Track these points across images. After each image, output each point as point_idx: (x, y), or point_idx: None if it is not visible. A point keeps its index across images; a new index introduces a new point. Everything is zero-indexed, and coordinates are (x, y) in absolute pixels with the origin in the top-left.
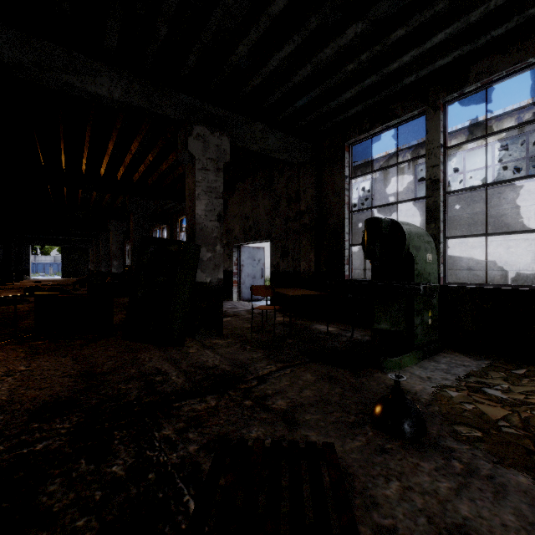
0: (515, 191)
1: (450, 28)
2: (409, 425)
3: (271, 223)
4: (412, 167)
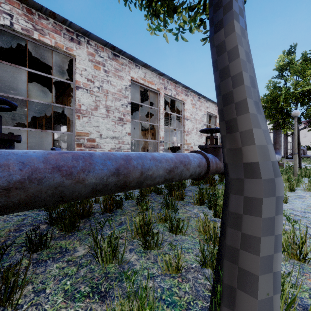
0: None
1: None
2: None
3: None
4: None
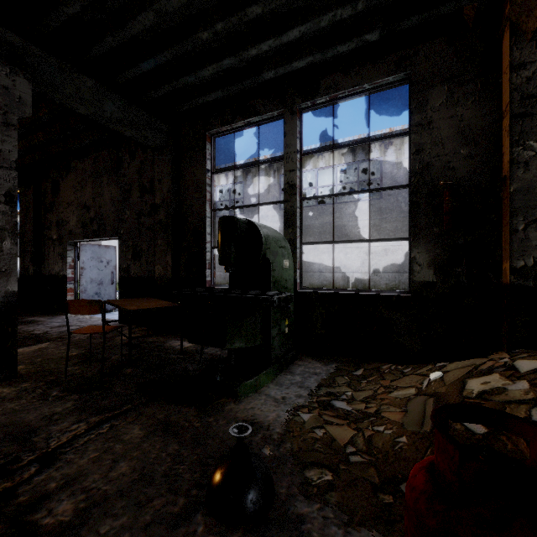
0: (350, 208)
1: (304, 26)
2: (252, 502)
3: (119, 216)
4: (277, 176)
